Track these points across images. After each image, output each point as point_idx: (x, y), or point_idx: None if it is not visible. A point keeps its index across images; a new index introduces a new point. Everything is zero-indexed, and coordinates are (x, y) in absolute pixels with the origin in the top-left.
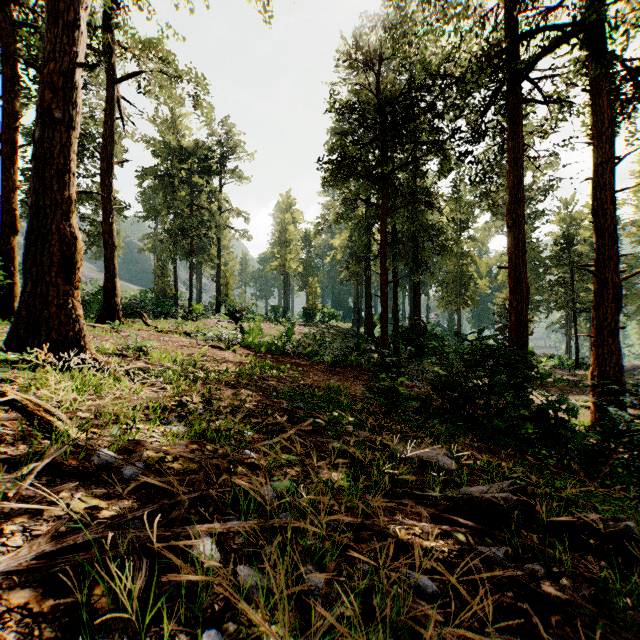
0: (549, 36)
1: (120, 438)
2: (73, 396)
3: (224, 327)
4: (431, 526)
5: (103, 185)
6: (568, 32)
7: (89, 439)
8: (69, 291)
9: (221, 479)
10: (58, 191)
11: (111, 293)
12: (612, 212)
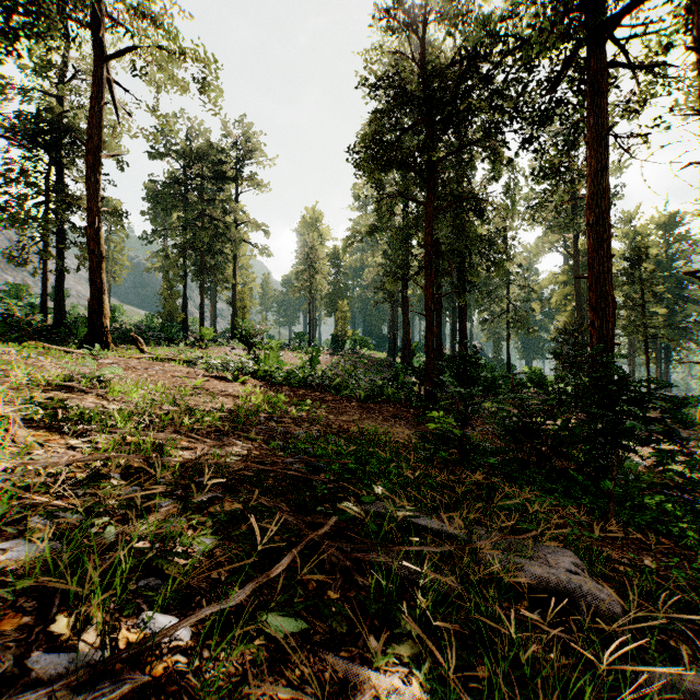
0: None
1: None
2: None
3: (238, 355)
4: None
5: (88, 182)
6: None
7: None
8: None
9: None
10: None
11: (97, 313)
12: None
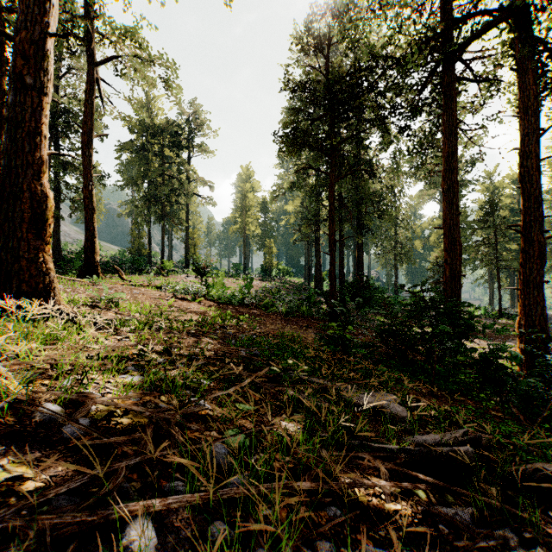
0: (480, 22)
1: (67, 392)
2: (35, 345)
3: (191, 281)
4: (391, 485)
5: (84, 156)
6: (497, 17)
7: (36, 392)
8: (40, 246)
9: (160, 447)
10: (30, 152)
11: (91, 251)
12: (537, 178)
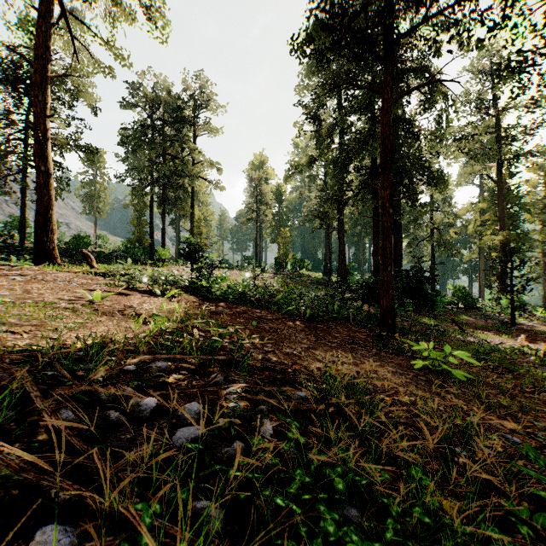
0: None
1: None
2: None
3: (188, 273)
4: None
5: (34, 100)
6: None
7: None
8: None
9: None
10: None
11: (42, 228)
12: None
